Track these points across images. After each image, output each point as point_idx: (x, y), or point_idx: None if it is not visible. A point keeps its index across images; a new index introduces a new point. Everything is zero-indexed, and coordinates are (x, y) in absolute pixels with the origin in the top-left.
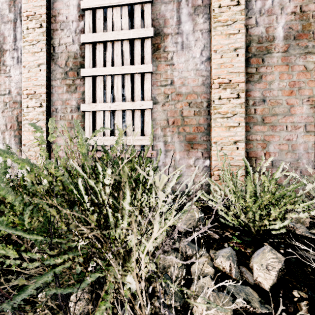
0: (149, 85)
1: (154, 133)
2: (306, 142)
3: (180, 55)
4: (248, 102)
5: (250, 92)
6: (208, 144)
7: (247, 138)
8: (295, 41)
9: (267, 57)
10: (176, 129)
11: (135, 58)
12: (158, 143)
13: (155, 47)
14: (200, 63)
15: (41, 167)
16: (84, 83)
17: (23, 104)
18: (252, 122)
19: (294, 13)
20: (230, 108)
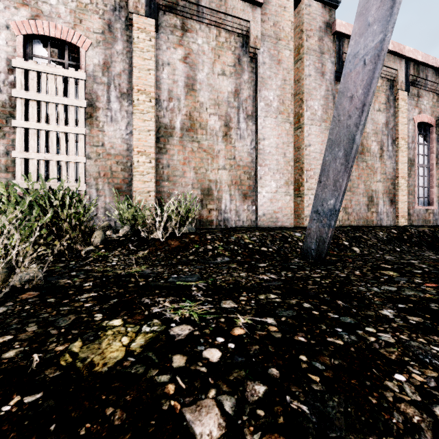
0: (83, 144)
1: (88, 181)
2: (193, 194)
3: (110, 126)
4: (159, 166)
5: (160, 160)
6: (132, 193)
7: (158, 189)
8: (187, 132)
9: (170, 139)
10: (106, 180)
11: (69, 121)
12: (91, 190)
13: (89, 115)
14: (125, 134)
15: None
16: (14, 132)
17: None
18: (161, 179)
19: (186, 115)
20: (145, 169)
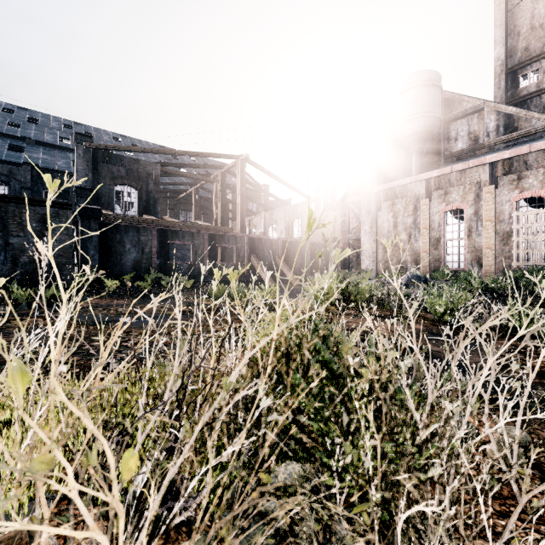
0: None
1: None
2: None
3: None
4: None
5: None
6: None
7: None
8: None
9: None
10: None
11: (539, 233)
12: None
13: None
14: None
15: (492, 273)
16: (512, 242)
17: (483, 251)
18: None
19: None
20: None
